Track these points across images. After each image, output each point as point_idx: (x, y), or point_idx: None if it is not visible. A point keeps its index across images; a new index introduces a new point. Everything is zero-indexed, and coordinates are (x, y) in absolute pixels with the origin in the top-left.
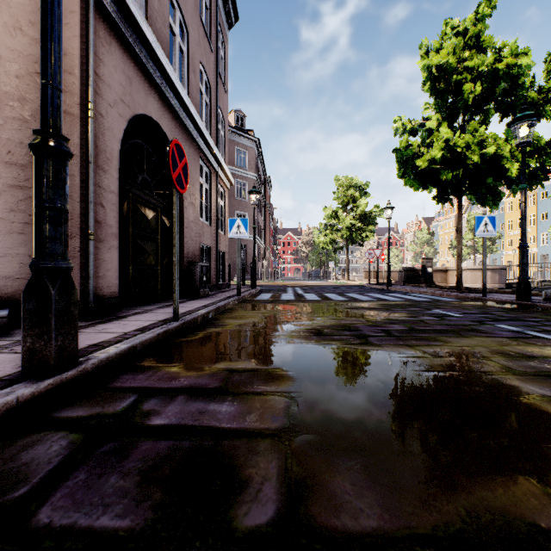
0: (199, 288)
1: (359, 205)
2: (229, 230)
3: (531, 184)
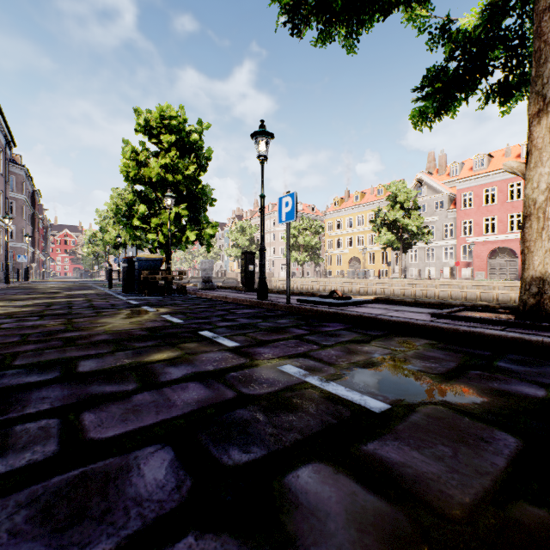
0: (4, 280)
1: None
2: (18, 259)
3: (145, 247)
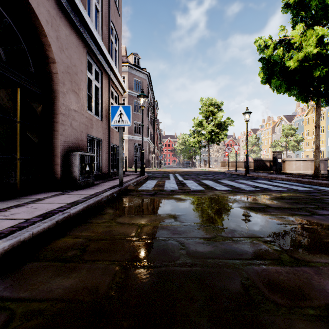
0: (78, 179)
1: (217, 117)
2: (111, 118)
3: None
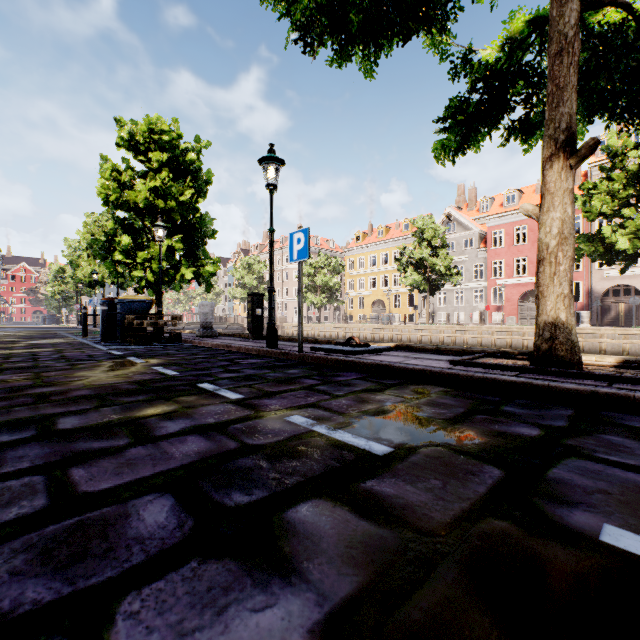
0: None
1: None
2: None
3: (129, 285)
